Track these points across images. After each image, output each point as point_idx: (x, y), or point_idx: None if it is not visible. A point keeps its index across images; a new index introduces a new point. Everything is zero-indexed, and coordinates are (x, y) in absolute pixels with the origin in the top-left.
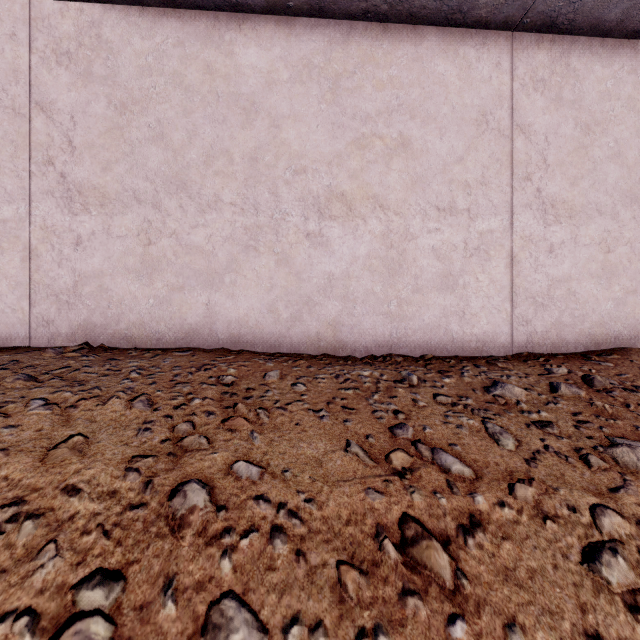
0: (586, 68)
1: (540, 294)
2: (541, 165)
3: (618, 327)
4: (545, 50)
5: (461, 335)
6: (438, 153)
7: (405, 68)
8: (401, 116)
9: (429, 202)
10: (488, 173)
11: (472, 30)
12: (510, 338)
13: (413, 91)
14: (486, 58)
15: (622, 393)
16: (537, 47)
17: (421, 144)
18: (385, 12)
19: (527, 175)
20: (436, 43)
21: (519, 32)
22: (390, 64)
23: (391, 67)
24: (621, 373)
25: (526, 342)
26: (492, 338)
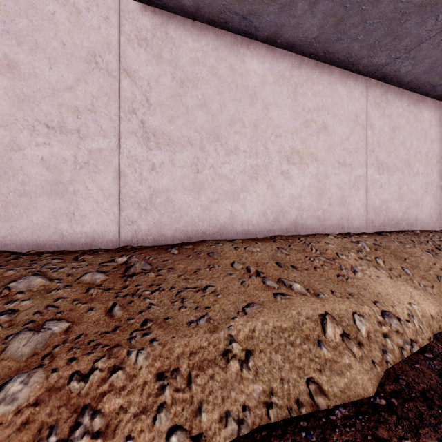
0: (181, 39)
1: (144, 201)
2: (145, 103)
3: (205, 225)
4: (148, 17)
5: (71, 233)
6: (47, 79)
7: None
8: (7, 40)
9: (38, 120)
10: (97, 103)
11: None
12: (118, 235)
13: (20, 21)
14: (95, 11)
15: (139, 277)
16: (141, 13)
17: (29, 69)
18: None
19: (133, 109)
20: None
21: None
22: None
23: None
24: (168, 260)
25: (132, 237)
26: (101, 235)
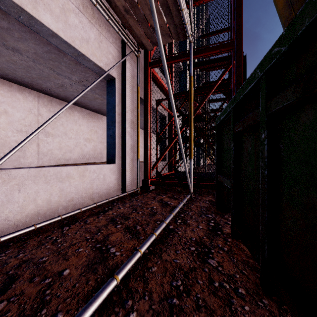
0: (56, 105)
1: (45, 153)
2: None
3: (62, 160)
4: (46, 98)
5: (24, 162)
6: (17, 116)
7: (6, 92)
8: (5, 104)
9: (14, 128)
10: (32, 123)
11: (27, 88)
12: (38, 162)
13: (9, 99)
14: (31, 96)
15: None
16: (44, 97)
17: (12, 113)
18: (0, 77)
19: None
20: (16, 88)
21: (40, 93)
22: (1, 89)
23: (1, 90)
24: None
25: (42, 163)
26: (33, 163)
